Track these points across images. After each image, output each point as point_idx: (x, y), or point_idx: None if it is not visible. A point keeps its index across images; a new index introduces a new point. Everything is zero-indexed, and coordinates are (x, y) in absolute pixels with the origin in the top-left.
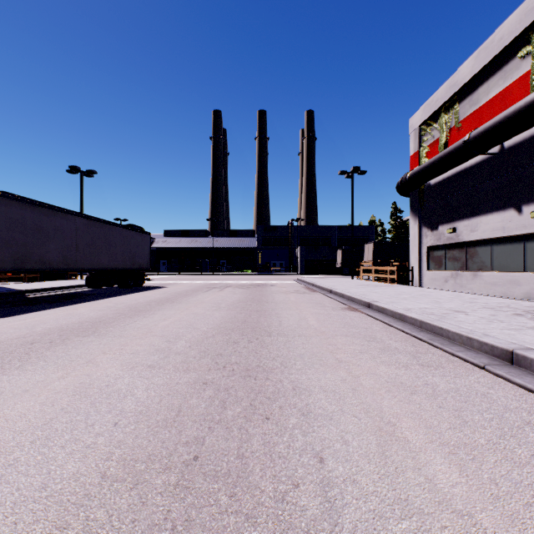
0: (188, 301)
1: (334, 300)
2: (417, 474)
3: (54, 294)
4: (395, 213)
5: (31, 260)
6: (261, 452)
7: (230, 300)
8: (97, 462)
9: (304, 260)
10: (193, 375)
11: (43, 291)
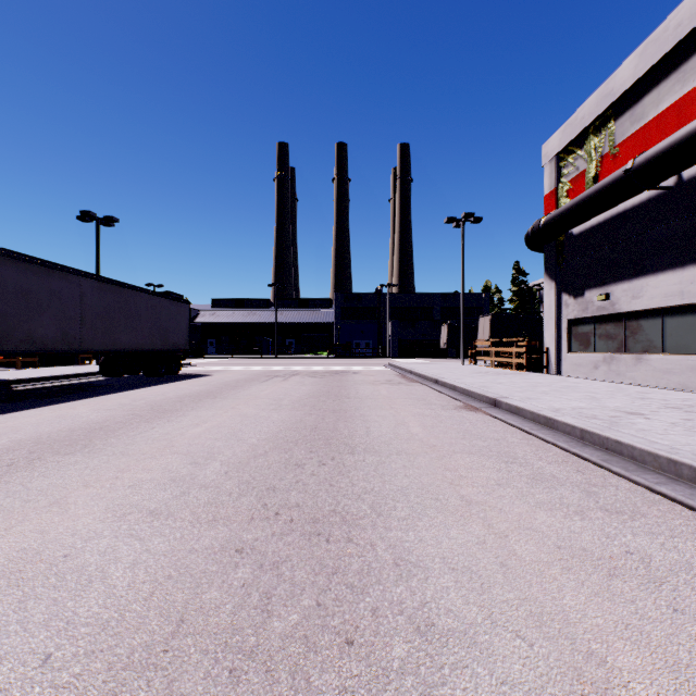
0: (237, 396)
1: (442, 395)
2: None
3: (53, 386)
4: (517, 276)
5: (13, 338)
6: None
7: (296, 395)
8: None
9: (397, 339)
10: (221, 533)
11: (39, 381)
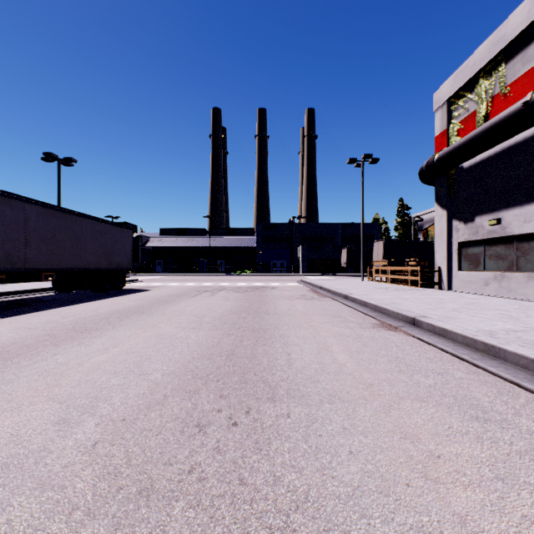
0: (164, 312)
1: (354, 310)
2: None
3: (3, 301)
4: (401, 210)
5: None
6: None
7: (219, 310)
8: None
9: (306, 260)
10: None
11: None
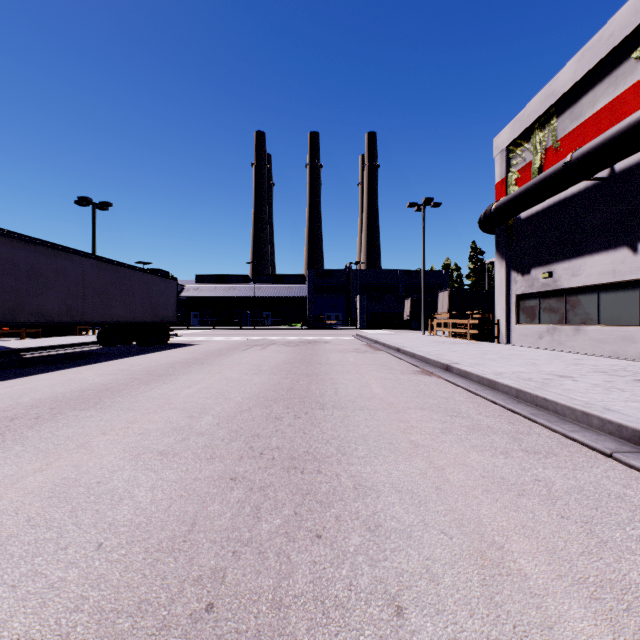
0: (222, 362)
1: (403, 361)
2: (548, 638)
3: (57, 354)
4: (474, 254)
5: (25, 312)
6: (308, 597)
7: (274, 361)
8: (59, 616)
9: (364, 312)
10: (218, 467)
11: (44, 350)
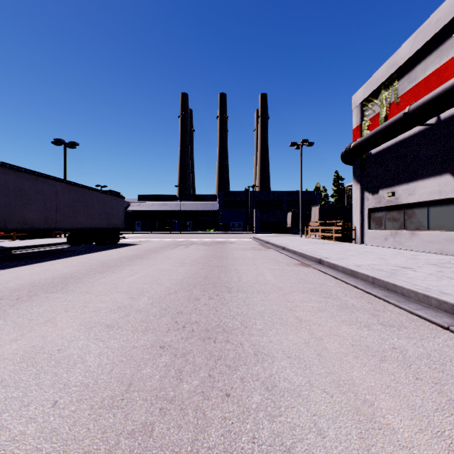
0: (156, 257)
1: (287, 256)
2: None
3: (37, 251)
4: (337, 180)
5: (13, 220)
6: (220, 449)
7: (194, 256)
8: None
9: (258, 221)
10: (150, 337)
11: (28, 248)
